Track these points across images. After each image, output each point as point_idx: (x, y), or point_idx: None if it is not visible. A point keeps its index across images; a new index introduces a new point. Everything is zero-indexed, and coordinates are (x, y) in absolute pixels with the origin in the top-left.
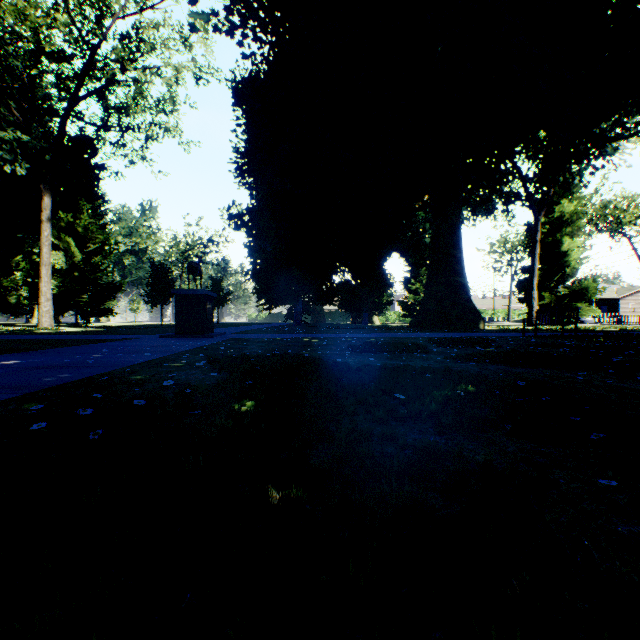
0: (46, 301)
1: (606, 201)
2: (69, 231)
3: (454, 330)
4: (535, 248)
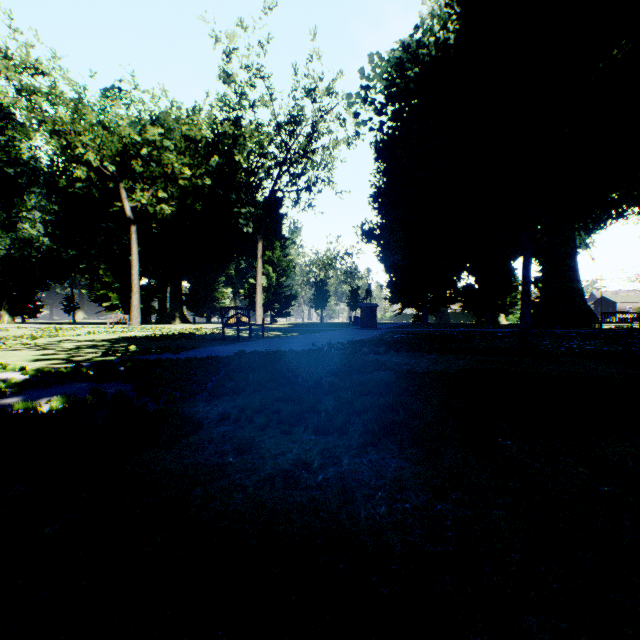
0: (259, 308)
1: None
2: (268, 262)
3: (554, 328)
4: None
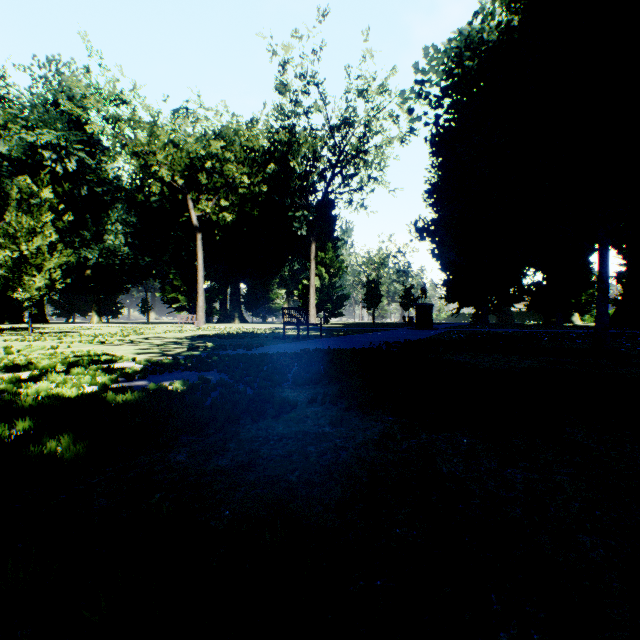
0: (312, 308)
1: None
2: (321, 263)
3: None
4: None
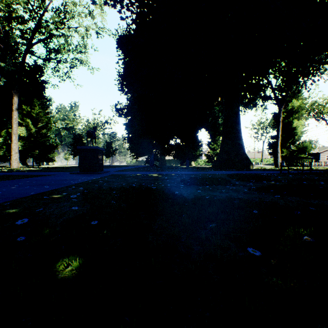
0: (15, 153)
1: (314, 101)
2: (28, 116)
3: (238, 169)
4: (279, 125)
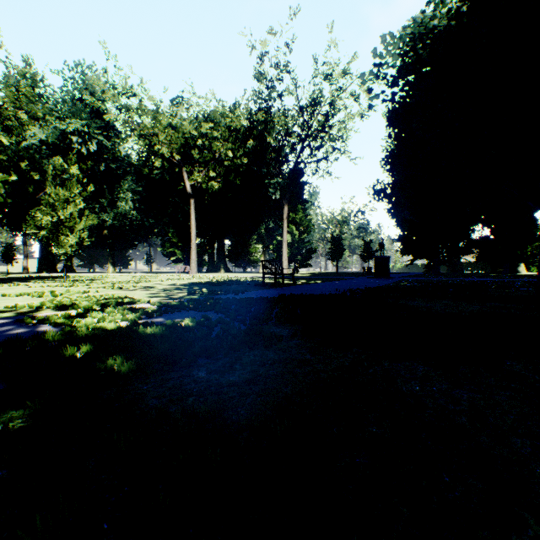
0: (285, 260)
1: None
2: (292, 222)
3: None
4: None
